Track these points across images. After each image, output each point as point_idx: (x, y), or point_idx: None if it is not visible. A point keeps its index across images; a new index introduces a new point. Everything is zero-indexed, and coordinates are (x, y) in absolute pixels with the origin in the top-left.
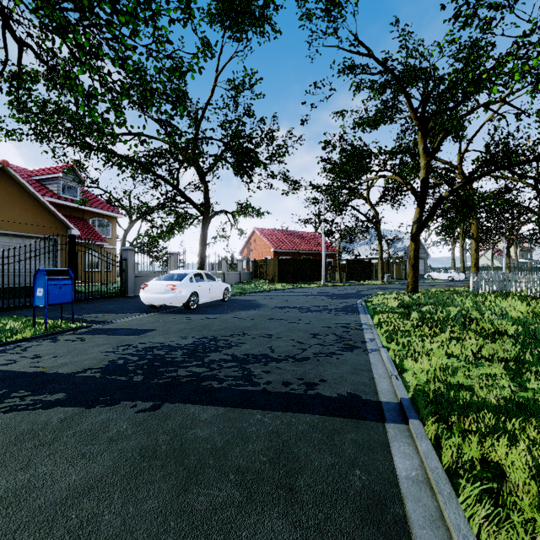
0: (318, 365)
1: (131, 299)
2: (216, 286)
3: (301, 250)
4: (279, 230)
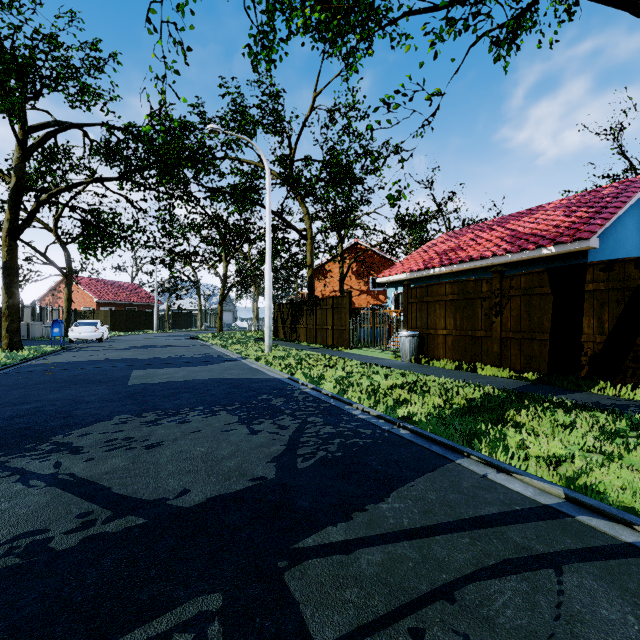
0: (192, 344)
1: (31, 341)
2: (106, 330)
3: (126, 301)
4: (97, 279)
